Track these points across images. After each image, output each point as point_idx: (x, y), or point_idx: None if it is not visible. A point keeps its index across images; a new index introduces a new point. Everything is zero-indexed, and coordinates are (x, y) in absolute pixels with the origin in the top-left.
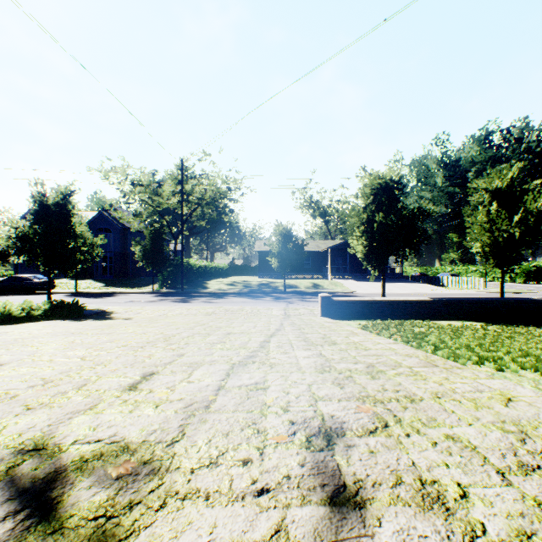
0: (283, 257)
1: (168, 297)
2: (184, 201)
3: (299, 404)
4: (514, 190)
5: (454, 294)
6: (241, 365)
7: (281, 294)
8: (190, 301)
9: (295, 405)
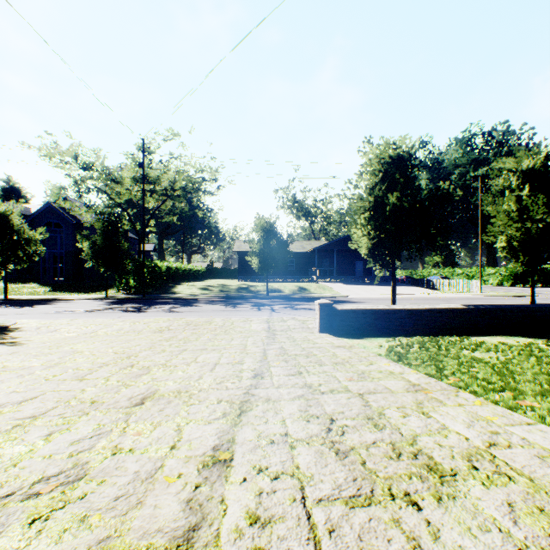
0: (265, 257)
1: (121, 305)
2: (148, 190)
3: None
4: None
5: (456, 298)
6: None
7: (263, 299)
8: (145, 309)
9: None
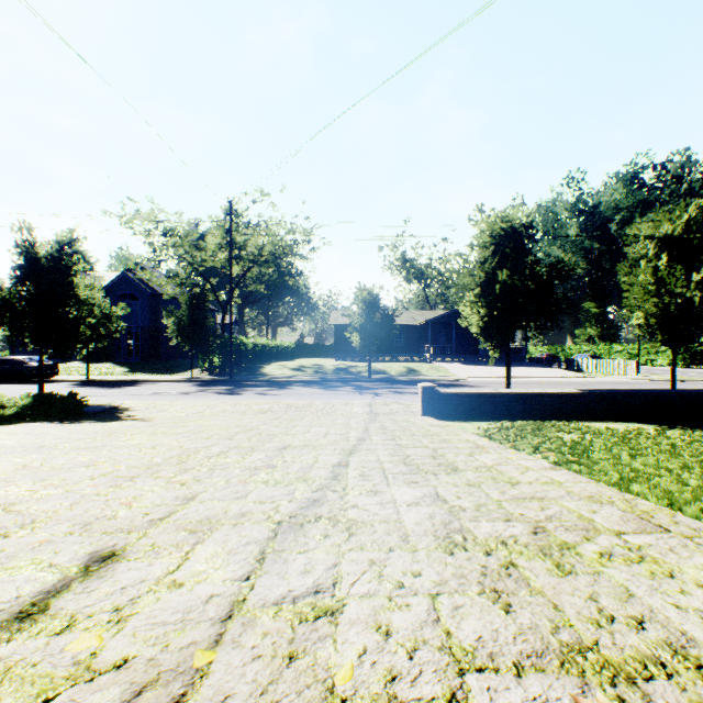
0: (367, 333)
1: (211, 387)
2: (234, 257)
3: (420, 690)
4: (692, 237)
5: (599, 382)
6: (293, 527)
7: (365, 382)
8: (239, 392)
9: (411, 695)
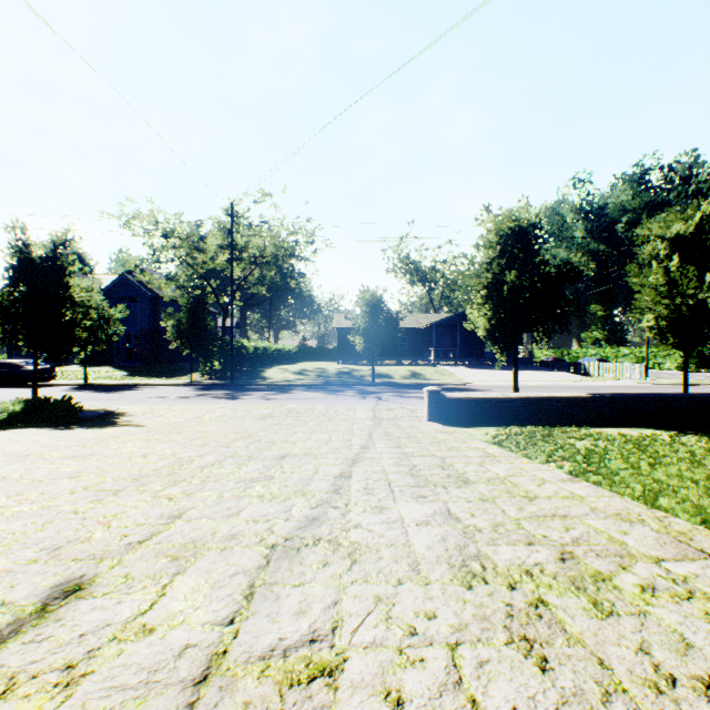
0: (371, 336)
1: (211, 391)
2: (235, 259)
3: None
4: (705, 237)
5: (607, 386)
6: (288, 552)
7: (368, 386)
8: (240, 396)
9: None
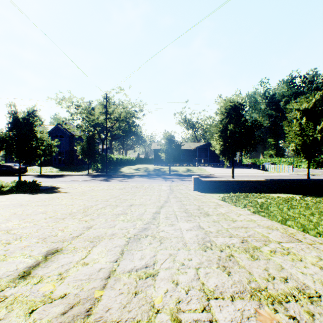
0: (168, 153)
1: (97, 178)
2: (107, 118)
3: (190, 306)
4: (317, 109)
5: (275, 175)
6: (135, 240)
7: (167, 175)
8: (110, 180)
9: (187, 308)
